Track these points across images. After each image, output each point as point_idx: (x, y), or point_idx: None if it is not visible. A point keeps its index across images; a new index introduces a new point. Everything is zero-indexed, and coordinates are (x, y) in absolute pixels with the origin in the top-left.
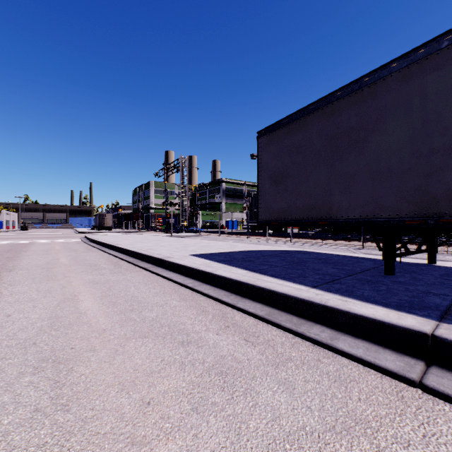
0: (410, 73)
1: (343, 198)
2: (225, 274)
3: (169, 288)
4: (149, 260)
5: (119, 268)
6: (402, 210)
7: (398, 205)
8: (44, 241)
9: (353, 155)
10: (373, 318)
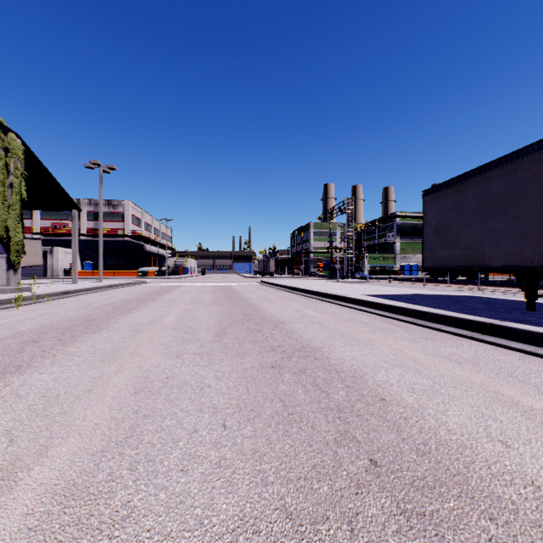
0: (540, 156)
1: (492, 249)
2: (389, 303)
3: (351, 311)
4: (330, 297)
5: (310, 301)
6: (535, 260)
7: (532, 256)
8: (235, 284)
9: (500, 216)
10: (466, 319)
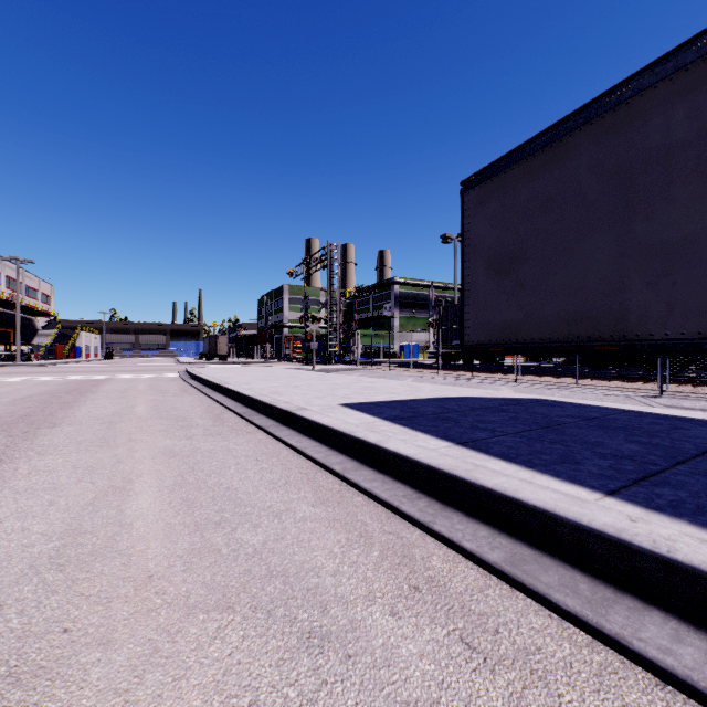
0: None
1: (654, 295)
2: (405, 450)
3: (298, 472)
4: (270, 413)
5: (220, 425)
6: None
7: None
8: (126, 377)
9: (680, 204)
10: None
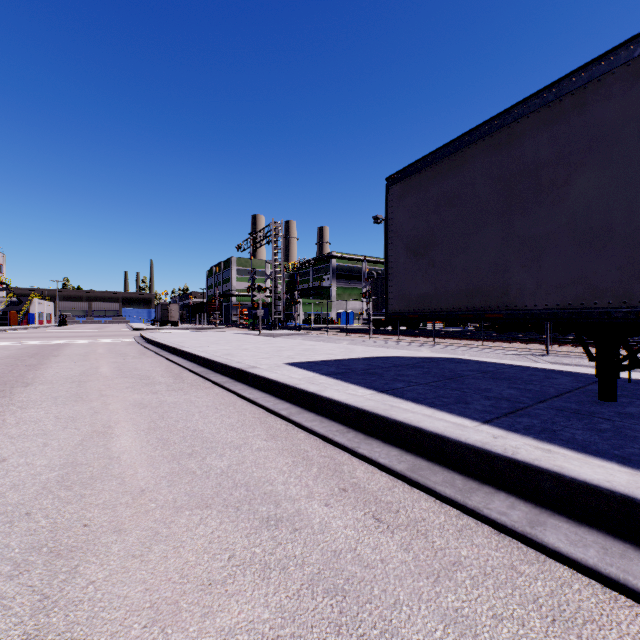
0: None
1: (527, 275)
2: (338, 396)
3: (252, 417)
4: (225, 372)
5: (180, 382)
6: (634, 295)
7: (626, 286)
8: (84, 342)
9: (544, 207)
10: (609, 490)
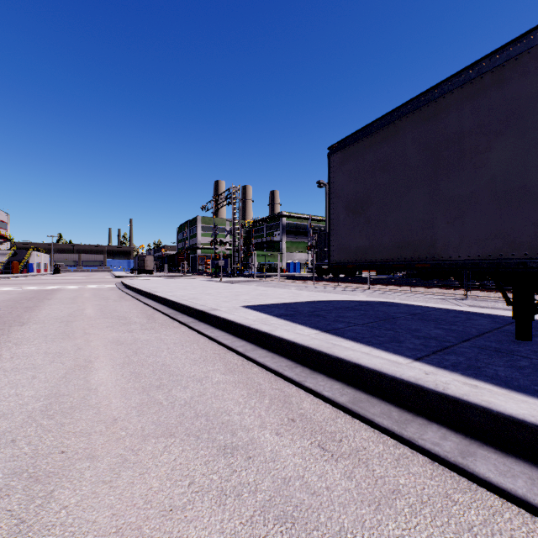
0: None
1: (452, 230)
2: (287, 335)
3: (213, 353)
4: (190, 313)
5: (152, 322)
6: None
7: None
8: (73, 287)
9: (467, 171)
10: (534, 424)
